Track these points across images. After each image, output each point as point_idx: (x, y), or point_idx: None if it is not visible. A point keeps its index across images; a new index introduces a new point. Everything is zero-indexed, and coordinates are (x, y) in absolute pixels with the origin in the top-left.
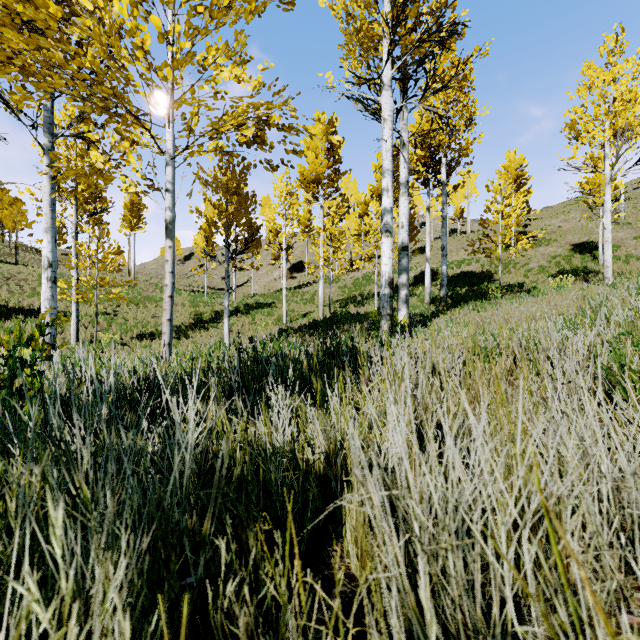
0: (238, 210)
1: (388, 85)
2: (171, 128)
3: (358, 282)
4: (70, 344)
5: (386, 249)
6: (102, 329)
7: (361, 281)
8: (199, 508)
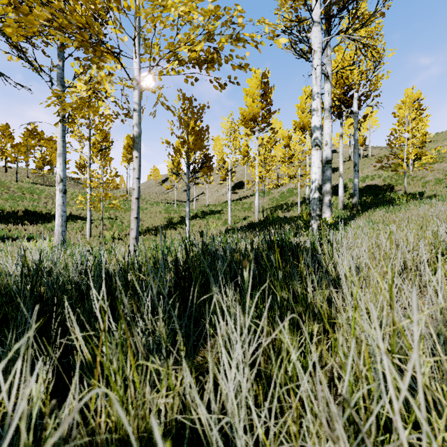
0: (196, 140)
1: (317, 22)
2: (137, 58)
3: (283, 195)
4: (86, 238)
5: (316, 160)
6: (107, 228)
7: (286, 194)
8: None
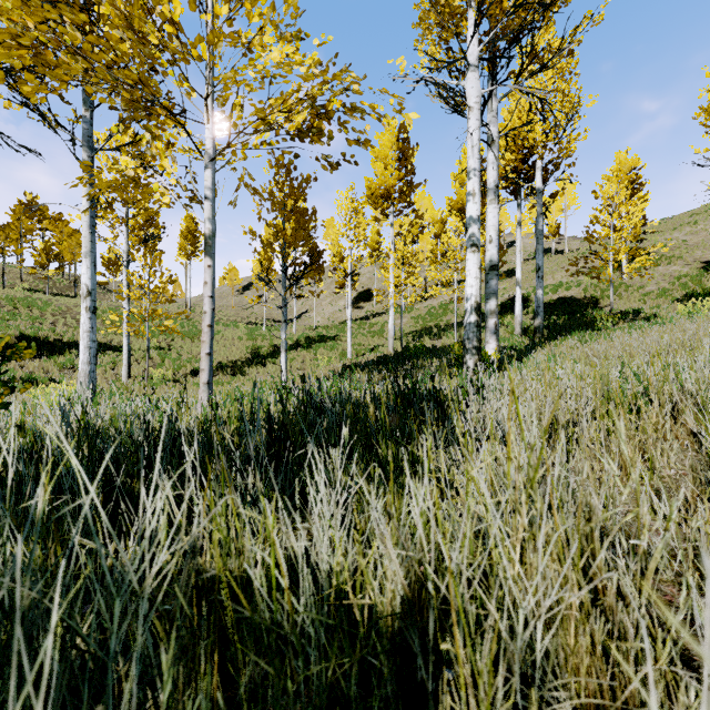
0: (296, 229)
1: (474, 65)
2: (211, 123)
3: (434, 311)
4: (121, 380)
5: (472, 267)
6: (155, 365)
7: (437, 310)
8: (170, 694)
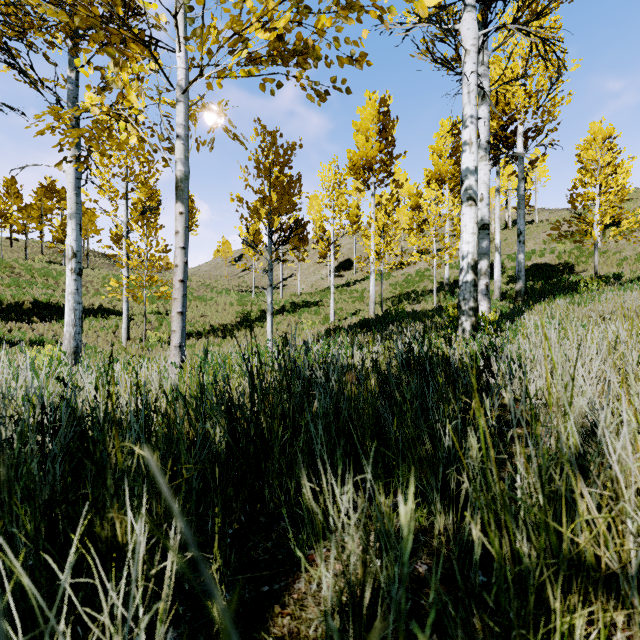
0: (281, 195)
1: (471, 5)
2: (183, 51)
3: (410, 279)
4: (121, 342)
5: (468, 222)
6: (153, 328)
7: (414, 277)
8: None
